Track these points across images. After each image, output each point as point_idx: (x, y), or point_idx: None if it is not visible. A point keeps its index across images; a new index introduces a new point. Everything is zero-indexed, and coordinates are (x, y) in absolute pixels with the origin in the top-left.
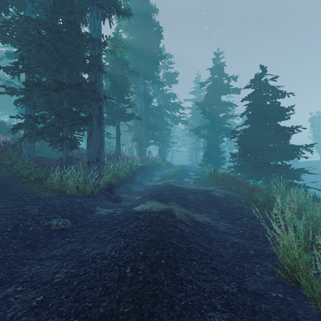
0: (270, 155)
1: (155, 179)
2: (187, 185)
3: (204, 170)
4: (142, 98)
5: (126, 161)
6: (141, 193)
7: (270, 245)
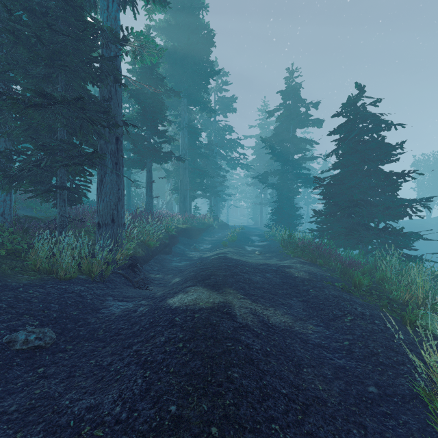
0: (371, 213)
1: (203, 247)
2: (251, 256)
3: (274, 233)
4: (186, 130)
5: (161, 221)
6: (181, 271)
7: (401, 374)
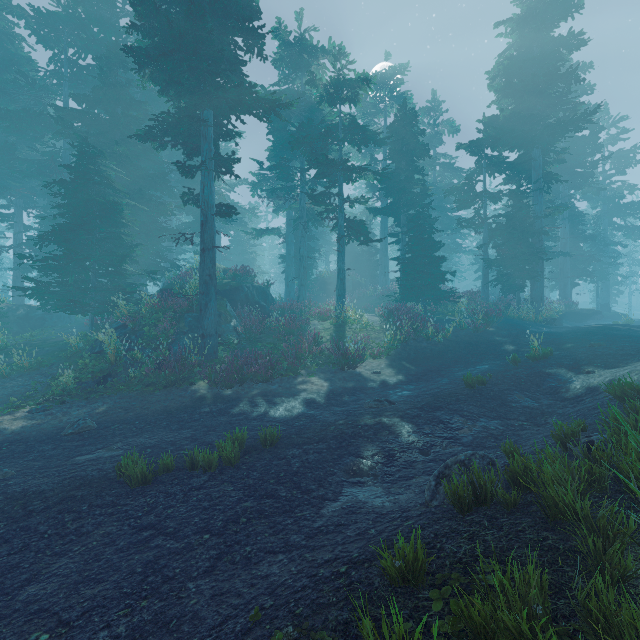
0: None
1: None
2: None
3: None
4: (566, 220)
5: None
6: None
7: None
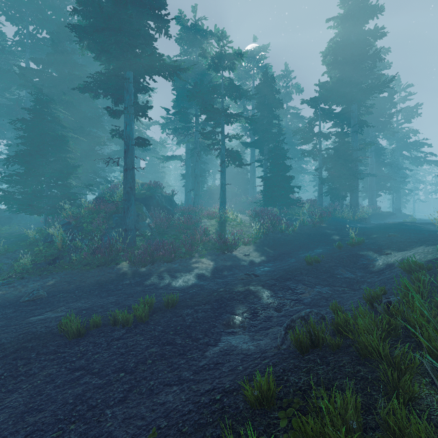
0: None
1: None
2: None
3: None
4: (373, 152)
5: None
6: None
7: None
